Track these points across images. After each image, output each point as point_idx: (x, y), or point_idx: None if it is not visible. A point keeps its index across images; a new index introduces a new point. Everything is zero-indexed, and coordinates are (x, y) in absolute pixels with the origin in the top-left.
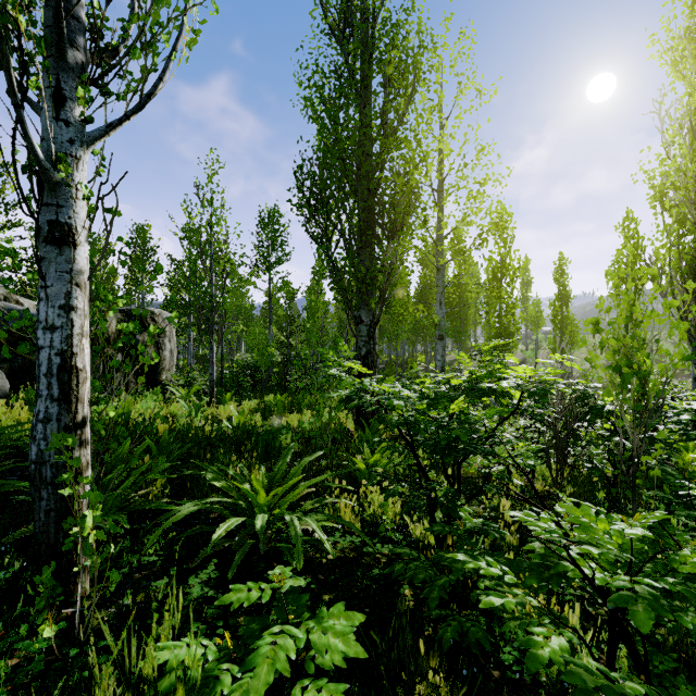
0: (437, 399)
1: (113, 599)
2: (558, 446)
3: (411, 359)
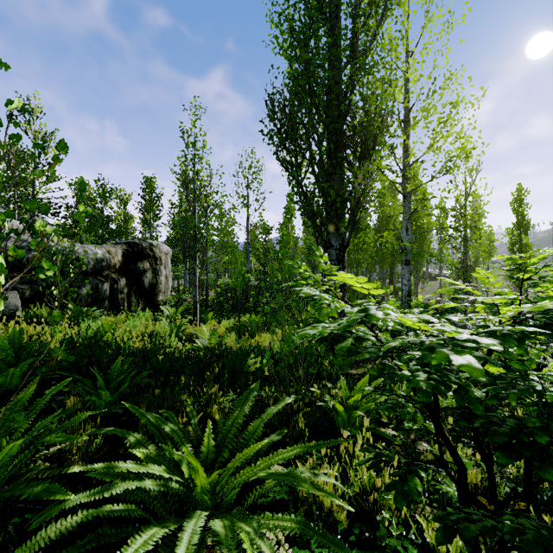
0: None
1: None
2: None
3: None
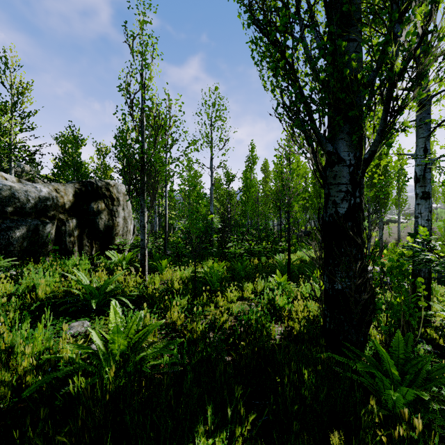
0: None
1: None
2: None
3: None
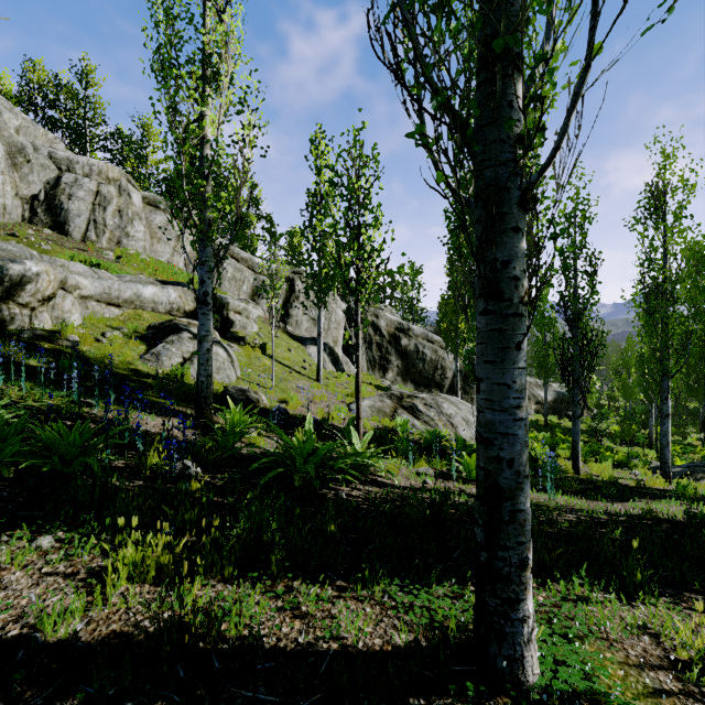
0: None
1: None
2: None
3: None
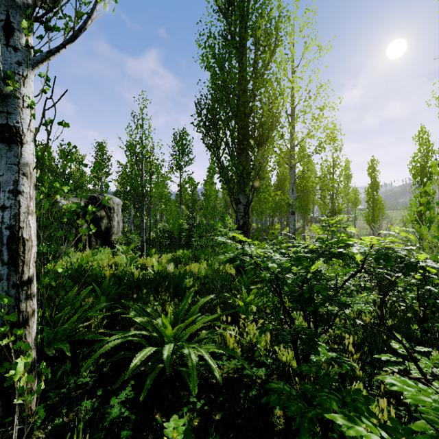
0: (300, 260)
1: (52, 417)
2: (382, 291)
3: (271, 226)
